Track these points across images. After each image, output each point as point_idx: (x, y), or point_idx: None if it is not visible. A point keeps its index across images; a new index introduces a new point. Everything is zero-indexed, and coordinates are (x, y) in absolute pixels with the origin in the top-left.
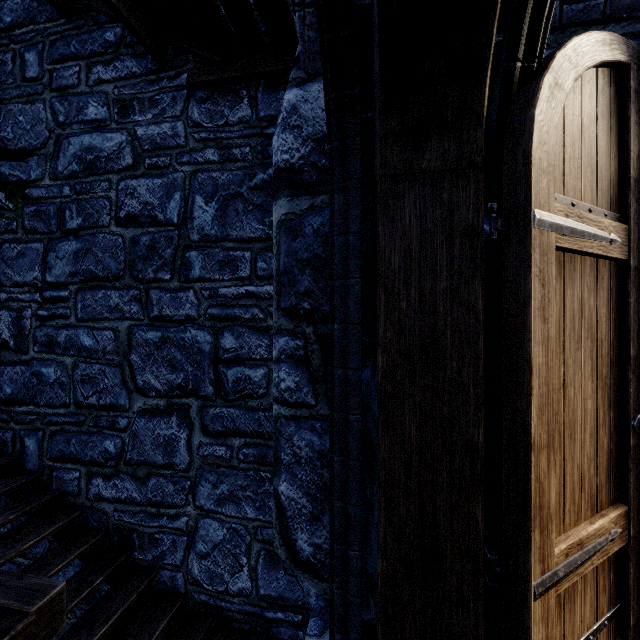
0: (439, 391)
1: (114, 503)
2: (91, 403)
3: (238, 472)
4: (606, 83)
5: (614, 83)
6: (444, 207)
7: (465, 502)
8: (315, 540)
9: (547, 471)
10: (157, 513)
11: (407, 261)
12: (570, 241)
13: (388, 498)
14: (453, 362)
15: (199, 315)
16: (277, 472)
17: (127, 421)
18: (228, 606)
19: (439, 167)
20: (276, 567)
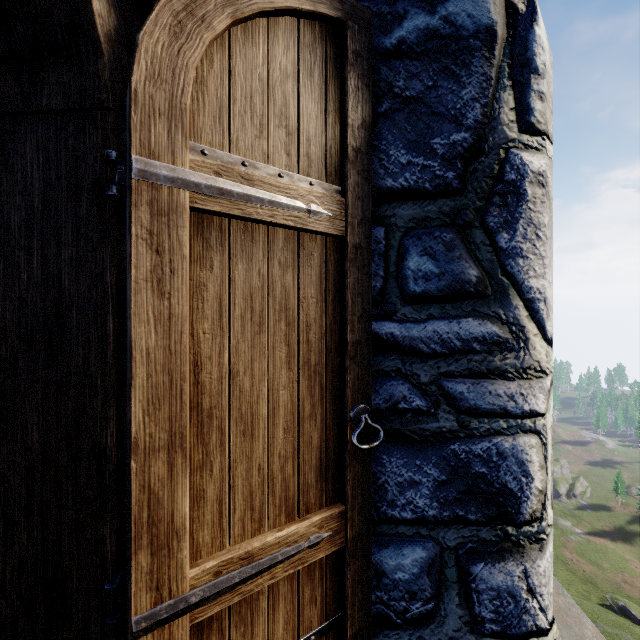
0: (64, 384)
1: None
2: None
3: None
4: (317, 39)
5: (333, 42)
6: (70, 156)
7: (93, 520)
8: None
9: (169, 477)
10: None
11: (29, 222)
12: (225, 204)
13: (8, 521)
14: (79, 348)
15: None
16: None
17: None
18: None
19: (62, 105)
20: None
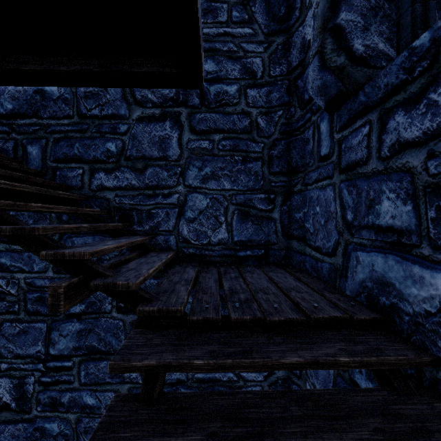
0: None
1: (115, 191)
2: (94, 114)
3: (218, 158)
4: None
5: None
6: None
7: None
8: (366, 42)
9: None
10: (153, 194)
11: None
12: None
13: None
14: None
15: None
16: (334, 13)
17: (127, 127)
18: (210, 253)
19: None
20: (246, 220)
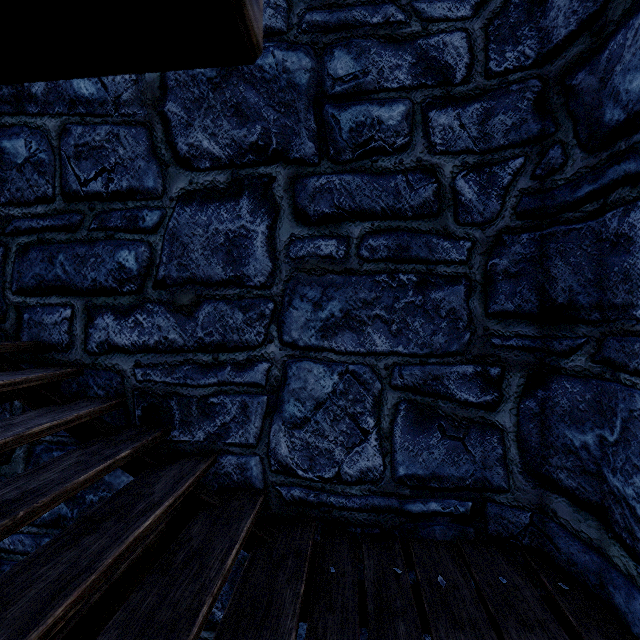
0: None
1: (135, 354)
2: (93, 191)
3: (359, 279)
4: None
5: None
6: None
7: None
8: None
9: None
10: (213, 362)
11: None
12: None
13: None
14: None
15: (289, 26)
16: None
17: (159, 214)
18: (341, 502)
19: None
20: (427, 428)
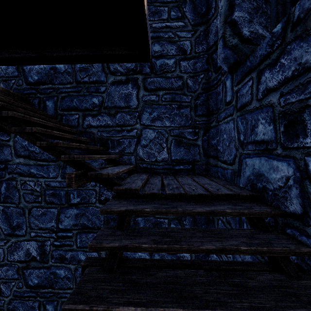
0: None
1: (98, 128)
2: (85, 81)
3: (162, 106)
4: None
5: None
6: None
7: None
8: (250, 29)
9: None
10: (121, 130)
11: None
12: None
13: None
14: None
15: None
16: (231, 12)
17: (105, 88)
18: (157, 167)
19: None
20: (179, 146)
